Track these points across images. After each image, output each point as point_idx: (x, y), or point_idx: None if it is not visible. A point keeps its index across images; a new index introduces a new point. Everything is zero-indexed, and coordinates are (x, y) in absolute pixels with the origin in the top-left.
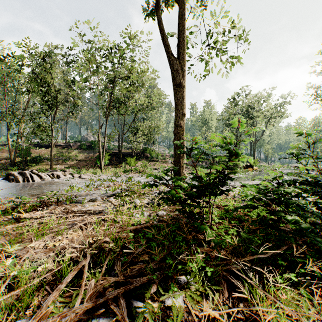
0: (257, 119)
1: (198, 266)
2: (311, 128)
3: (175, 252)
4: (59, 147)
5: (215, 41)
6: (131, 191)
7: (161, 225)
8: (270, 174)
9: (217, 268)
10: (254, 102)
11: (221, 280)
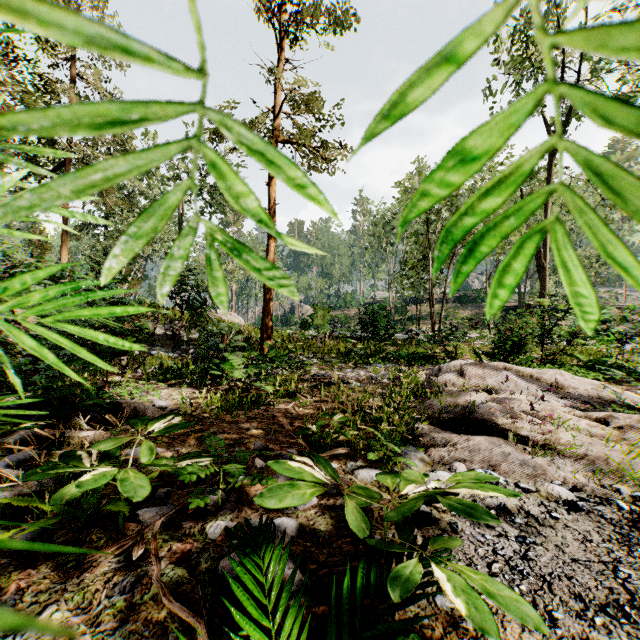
0: None
1: None
2: None
3: None
4: None
5: None
6: None
7: None
8: None
9: None
10: None
11: None
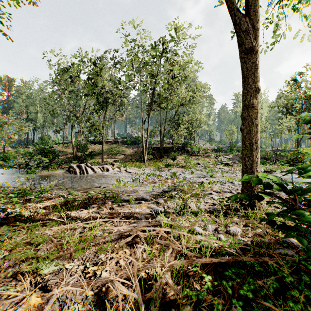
0: None
1: None
2: None
3: None
4: (109, 143)
5: None
6: (180, 190)
7: (253, 263)
8: None
9: None
10: None
11: None
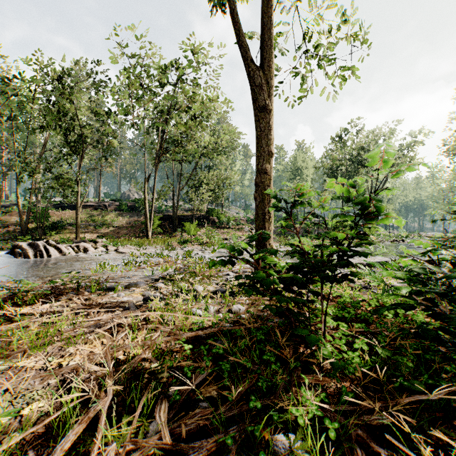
0: (374, 167)
1: (310, 417)
2: (453, 179)
3: (265, 385)
4: (89, 208)
5: (316, 46)
6: (189, 273)
7: (238, 330)
8: (396, 247)
9: (345, 421)
10: (369, 143)
11: (354, 447)
